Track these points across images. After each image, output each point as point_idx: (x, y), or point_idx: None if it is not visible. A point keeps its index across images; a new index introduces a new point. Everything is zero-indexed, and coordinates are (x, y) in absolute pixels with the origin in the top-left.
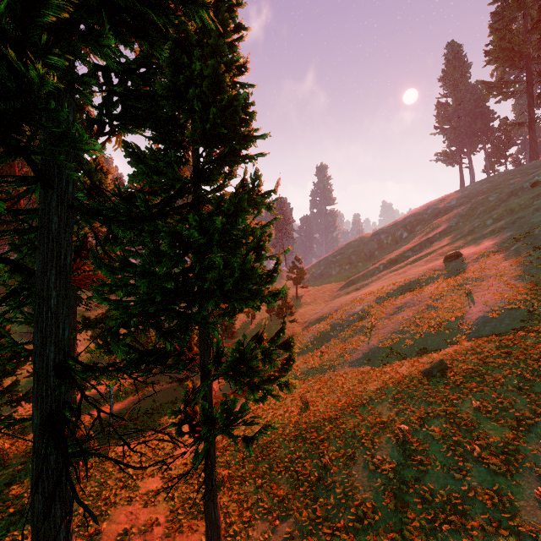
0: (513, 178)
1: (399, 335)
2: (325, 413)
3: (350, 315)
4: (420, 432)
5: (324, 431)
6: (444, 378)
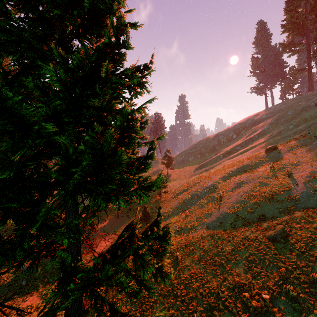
0: (300, 101)
1: (242, 204)
2: (192, 271)
3: (204, 188)
4: (279, 300)
5: (192, 289)
6: (287, 244)
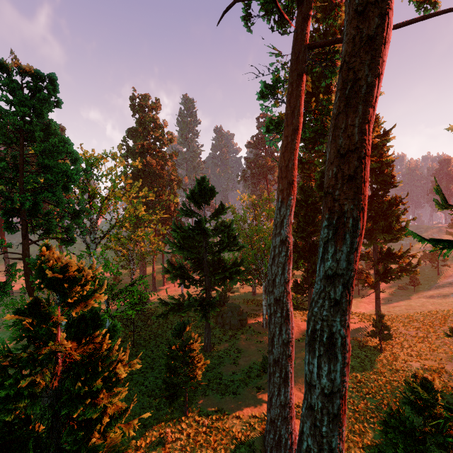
0: None
1: None
2: (452, 308)
3: None
4: None
5: (447, 313)
6: None
